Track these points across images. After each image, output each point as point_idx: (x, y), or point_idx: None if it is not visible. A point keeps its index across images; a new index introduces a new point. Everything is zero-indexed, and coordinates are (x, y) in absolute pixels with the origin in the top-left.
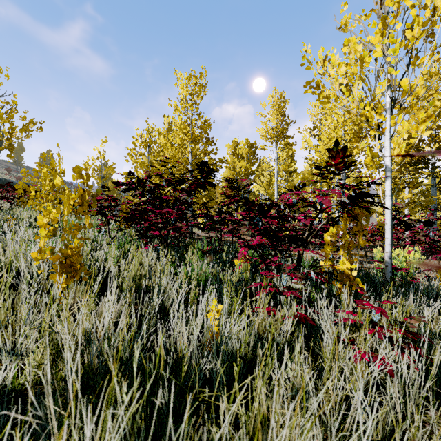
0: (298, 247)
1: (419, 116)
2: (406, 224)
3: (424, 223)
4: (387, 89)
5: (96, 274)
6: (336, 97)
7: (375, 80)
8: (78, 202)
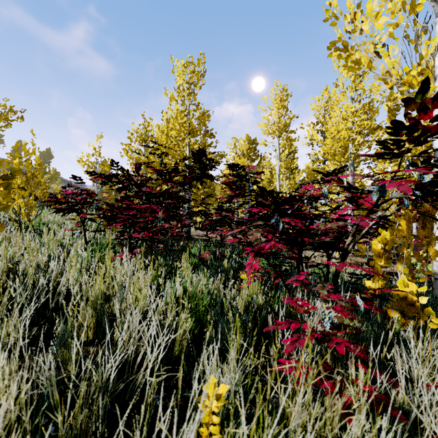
0: (327, 256)
1: None
2: None
3: None
4: (437, 50)
5: None
6: (370, 61)
7: (417, 42)
8: None
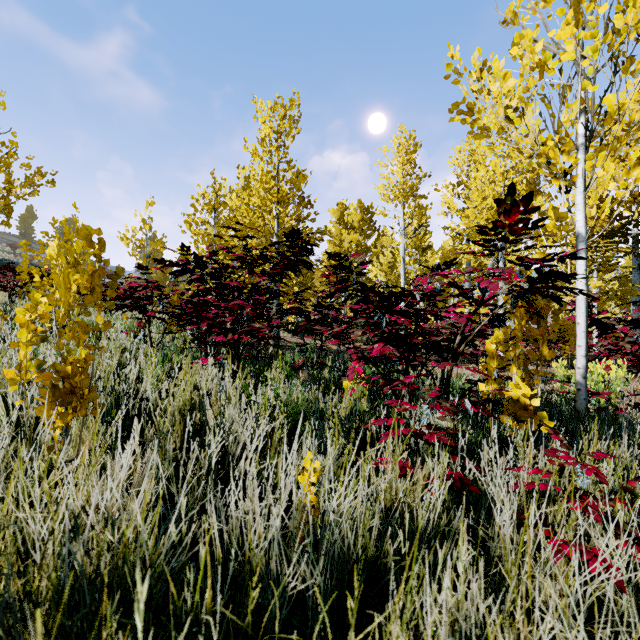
0: (442, 360)
1: (632, 155)
2: (601, 325)
3: (631, 323)
4: (580, 115)
5: (113, 406)
6: (500, 127)
7: (560, 102)
8: (86, 287)
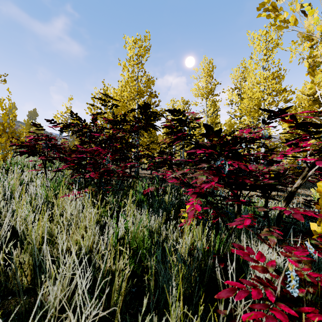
0: (264, 196)
1: None
2: None
3: None
4: None
5: None
6: (296, 20)
7: None
8: None
